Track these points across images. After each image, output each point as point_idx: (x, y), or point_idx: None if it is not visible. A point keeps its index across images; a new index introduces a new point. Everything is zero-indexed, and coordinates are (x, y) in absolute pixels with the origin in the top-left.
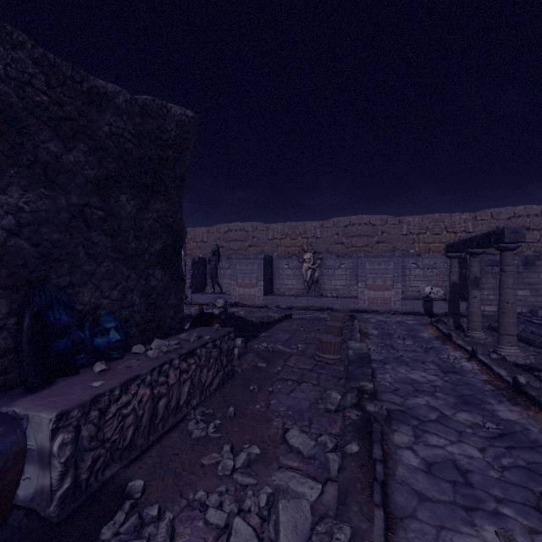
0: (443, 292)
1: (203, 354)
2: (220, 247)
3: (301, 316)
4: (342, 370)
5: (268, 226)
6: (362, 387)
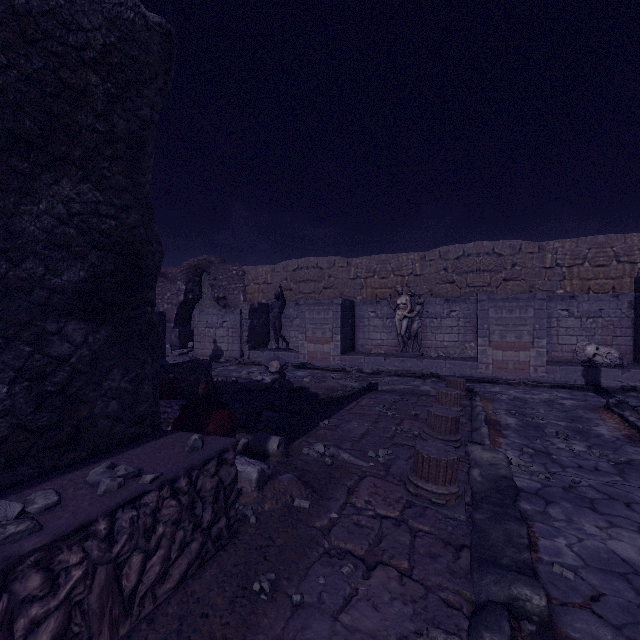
0: (617, 354)
1: (123, 526)
2: (287, 290)
3: (392, 387)
4: (462, 521)
5: (348, 261)
6: (518, 602)
